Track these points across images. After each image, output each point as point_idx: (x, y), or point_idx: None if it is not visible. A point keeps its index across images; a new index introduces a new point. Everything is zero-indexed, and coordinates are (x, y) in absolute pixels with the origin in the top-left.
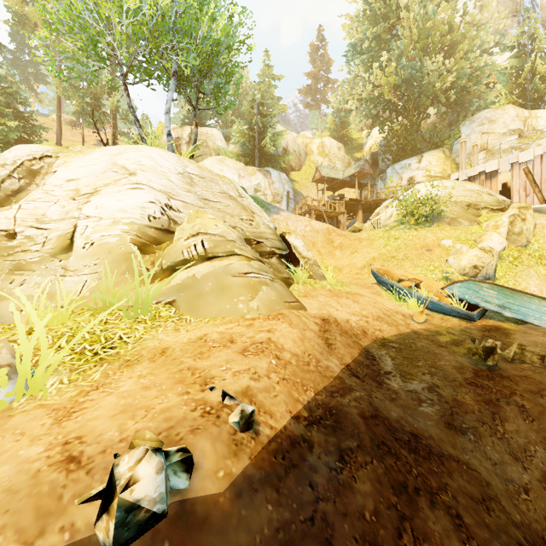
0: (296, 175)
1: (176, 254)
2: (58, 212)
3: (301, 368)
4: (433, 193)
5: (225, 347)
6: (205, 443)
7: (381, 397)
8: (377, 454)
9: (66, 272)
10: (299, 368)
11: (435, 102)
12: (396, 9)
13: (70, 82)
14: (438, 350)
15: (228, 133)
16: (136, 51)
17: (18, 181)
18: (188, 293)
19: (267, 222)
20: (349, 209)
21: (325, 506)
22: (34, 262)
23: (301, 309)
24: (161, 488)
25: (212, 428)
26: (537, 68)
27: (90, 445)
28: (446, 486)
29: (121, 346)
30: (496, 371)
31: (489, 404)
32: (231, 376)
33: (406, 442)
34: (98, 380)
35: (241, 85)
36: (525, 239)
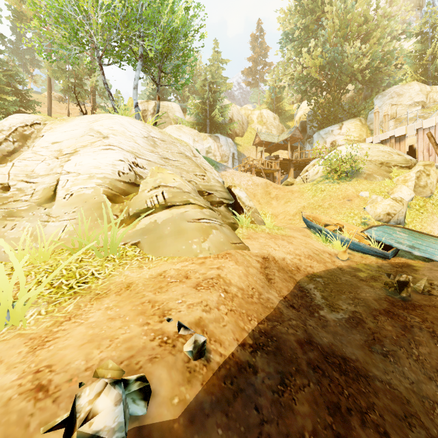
0: (240, 140)
1: (140, 203)
2: (44, 169)
3: (246, 300)
4: (352, 153)
5: (181, 282)
6: (161, 371)
7: (314, 325)
8: (313, 377)
9: (50, 218)
10: (244, 300)
11: (353, 80)
12: (321, 5)
13: (58, 65)
14: (359, 283)
15: (185, 106)
16: (110, 38)
17: (13, 143)
18: (150, 236)
19: (216, 177)
20: (283, 167)
21: (269, 428)
22: (23, 210)
23: (245, 249)
24: (120, 418)
25: (169, 357)
26: (437, 51)
27: (58, 374)
28: (373, 405)
29: (93, 281)
30: (409, 301)
31: (404, 330)
32: (186, 308)
33: (337, 365)
34: (71, 312)
35: (195, 68)
36: (430, 191)
